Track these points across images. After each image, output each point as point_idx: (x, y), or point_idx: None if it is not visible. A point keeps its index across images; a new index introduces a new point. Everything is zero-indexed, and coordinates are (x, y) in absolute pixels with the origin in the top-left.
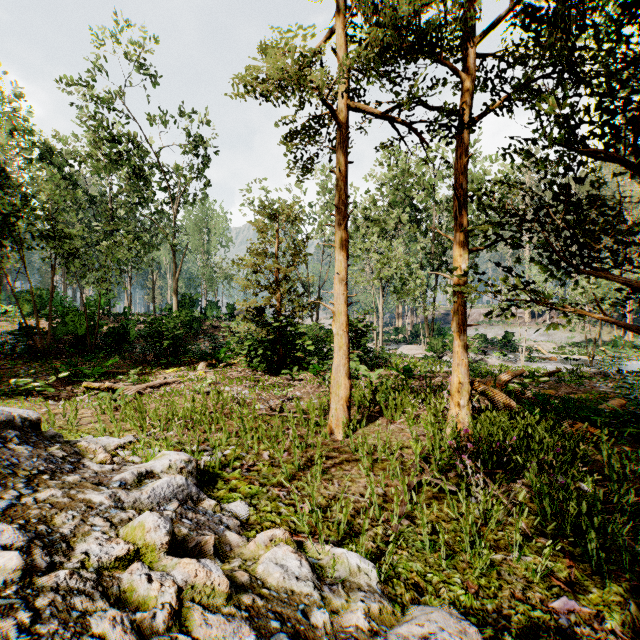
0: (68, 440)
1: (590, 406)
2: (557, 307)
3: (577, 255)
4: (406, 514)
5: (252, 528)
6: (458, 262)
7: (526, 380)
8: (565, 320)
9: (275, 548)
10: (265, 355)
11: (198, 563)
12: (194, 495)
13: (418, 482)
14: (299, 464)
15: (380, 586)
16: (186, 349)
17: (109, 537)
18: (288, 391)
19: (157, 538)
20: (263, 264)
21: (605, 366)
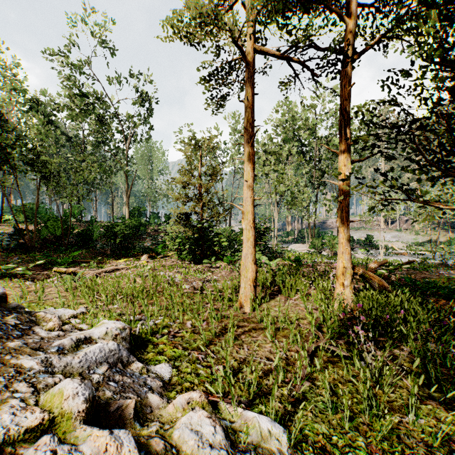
0: (30, 311)
1: (449, 286)
2: (429, 203)
3: (444, 161)
4: (306, 376)
5: (173, 388)
6: (343, 170)
7: (391, 267)
8: (411, 226)
9: (191, 413)
10: (191, 249)
11: (111, 434)
12: (124, 358)
13: (314, 348)
14: (215, 332)
15: (290, 451)
16: (134, 246)
17: (26, 405)
18: (208, 275)
19: (75, 405)
20: (189, 181)
21: (445, 259)
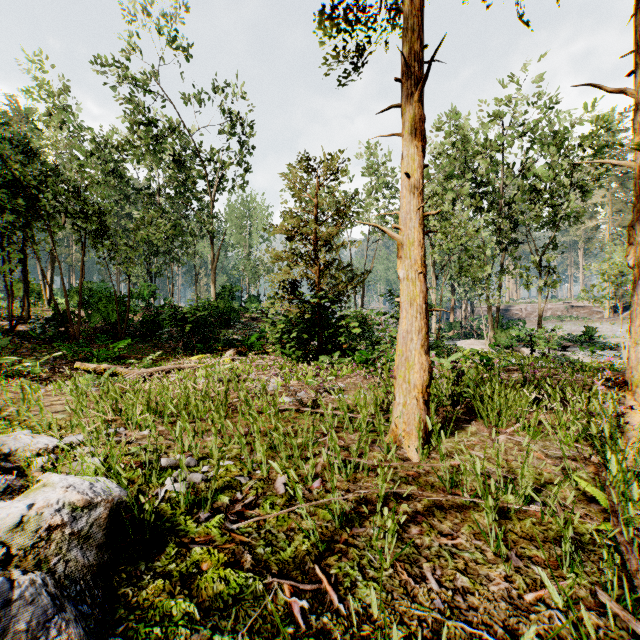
0: None
1: None
2: None
3: None
4: None
5: None
6: None
7: None
8: None
9: None
10: (300, 339)
11: None
12: (20, 638)
13: None
14: (342, 513)
15: None
16: (219, 338)
17: None
18: (327, 380)
19: None
20: (298, 229)
21: None
